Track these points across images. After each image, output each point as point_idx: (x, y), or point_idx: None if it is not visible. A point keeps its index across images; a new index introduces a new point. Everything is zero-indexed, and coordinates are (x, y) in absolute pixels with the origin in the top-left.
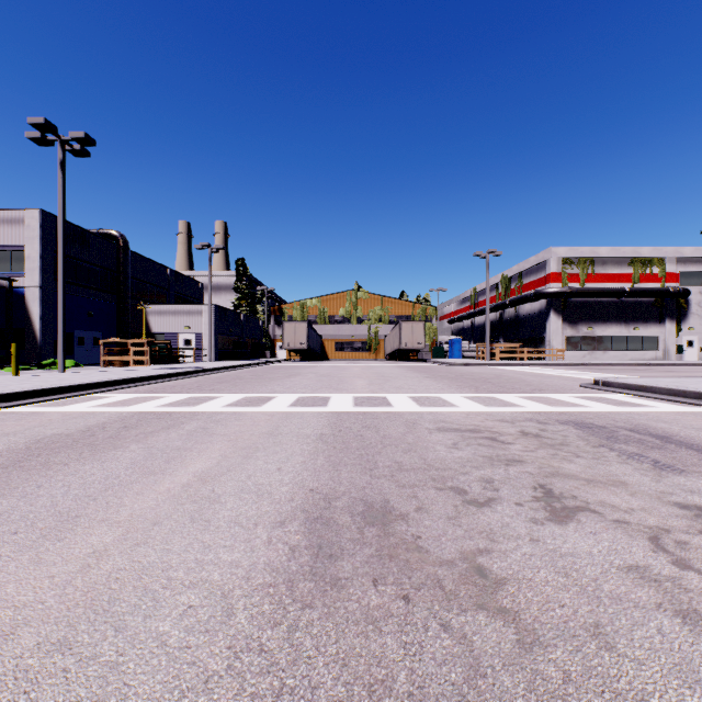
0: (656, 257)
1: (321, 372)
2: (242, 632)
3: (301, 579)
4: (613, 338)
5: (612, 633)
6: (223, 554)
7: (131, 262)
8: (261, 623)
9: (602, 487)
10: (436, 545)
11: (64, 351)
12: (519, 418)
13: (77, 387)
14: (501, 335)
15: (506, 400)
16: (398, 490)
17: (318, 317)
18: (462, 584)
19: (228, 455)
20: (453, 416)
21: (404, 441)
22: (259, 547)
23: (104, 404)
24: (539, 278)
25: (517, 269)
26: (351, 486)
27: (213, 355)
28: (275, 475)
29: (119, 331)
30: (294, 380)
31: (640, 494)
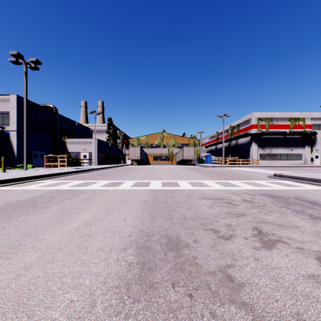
0: (301, 117)
1: (147, 170)
2: (99, 318)
3: (133, 283)
4: (281, 154)
5: (307, 319)
6: (92, 268)
7: (59, 119)
8: (110, 312)
9: (287, 229)
10: (205, 262)
11: (26, 160)
12: (241, 192)
13: (31, 177)
14: (229, 153)
15: (233, 184)
16: (184, 230)
17: (145, 145)
18: (220, 286)
19: (100, 211)
20: (209, 191)
21: (186, 204)
22: (112, 264)
23: (43, 185)
24: (247, 126)
25: (237, 122)
26: (160, 228)
27: (96, 162)
28: (122, 222)
29: (53, 151)
30: (134, 174)
31: (306, 232)
